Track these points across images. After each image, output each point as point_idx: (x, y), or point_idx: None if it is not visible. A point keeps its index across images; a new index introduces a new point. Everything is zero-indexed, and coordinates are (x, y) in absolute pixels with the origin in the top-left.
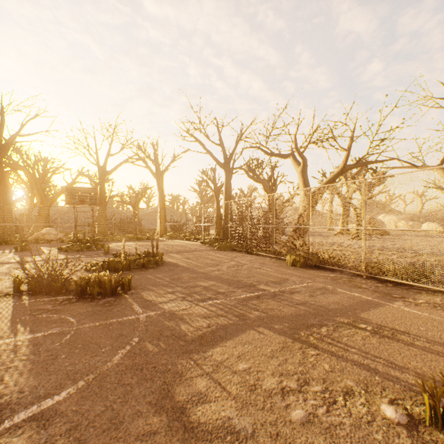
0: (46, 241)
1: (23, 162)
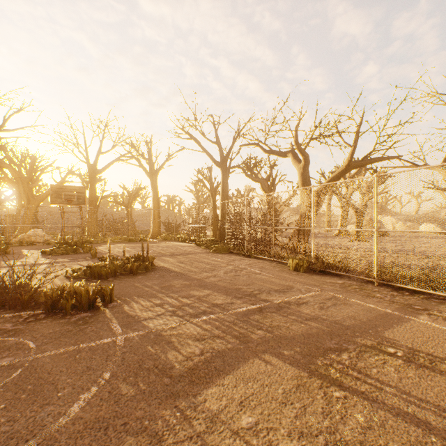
0: (31, 243)
1: (9, 160)
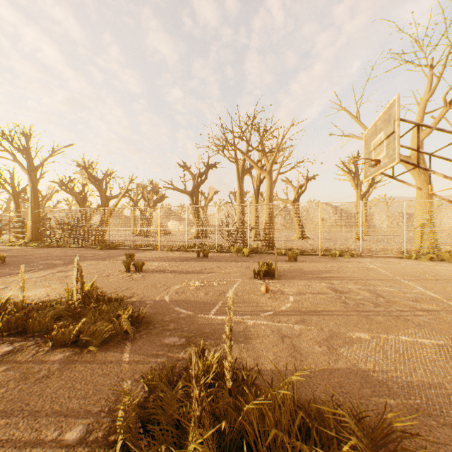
0: None
1: None
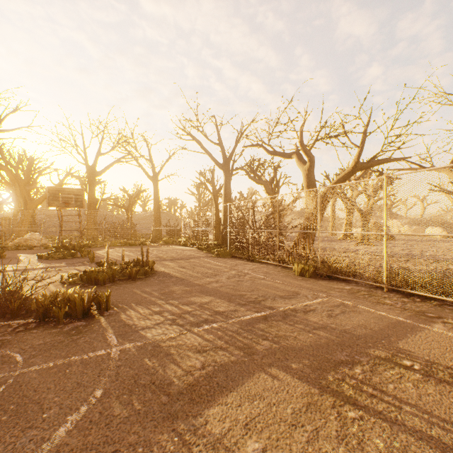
0: (27, 247)
1: (5, 161)
